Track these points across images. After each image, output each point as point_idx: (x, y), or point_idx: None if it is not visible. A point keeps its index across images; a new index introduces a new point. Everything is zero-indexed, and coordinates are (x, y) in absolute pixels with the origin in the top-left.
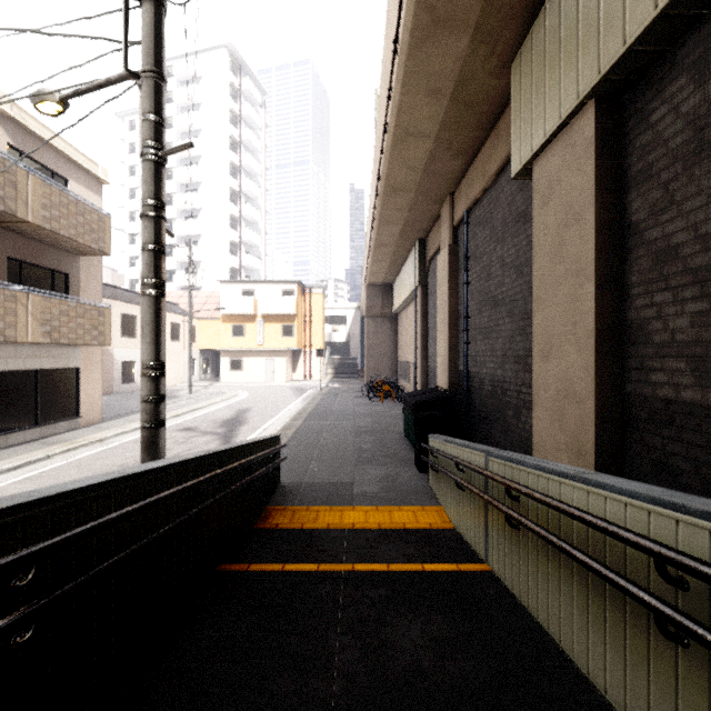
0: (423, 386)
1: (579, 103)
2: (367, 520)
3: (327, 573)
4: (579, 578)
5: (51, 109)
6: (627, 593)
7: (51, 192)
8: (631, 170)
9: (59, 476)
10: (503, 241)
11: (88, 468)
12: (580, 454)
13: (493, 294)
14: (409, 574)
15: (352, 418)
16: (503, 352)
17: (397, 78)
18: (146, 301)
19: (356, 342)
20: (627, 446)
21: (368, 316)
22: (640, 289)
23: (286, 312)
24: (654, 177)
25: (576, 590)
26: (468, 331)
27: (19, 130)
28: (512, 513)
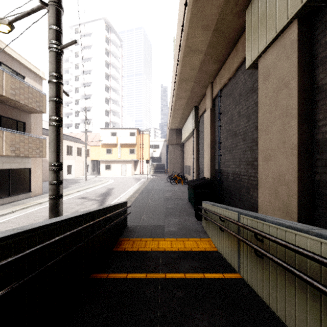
0: (197, 177)
1: (288, 22)
2: (171, 246)
3: (151, 280)
4: (312, 296)
5: (5, 29)
6: None
7: (15, 82)
8: (319, 56)
9: (16, 221)
10: (240, 103)
11: (32, 217)
12: (288, 213)
13: (234, 131)
14: (197, 280)
15: (163, 192)
16: (240, 159)
17: (186, 18)
18: (51, 129)
19: (164, 157)
20: (316, 208)
21: (170, 144)
22: (325, 122)
23: (131, 142)
24: None
25: (309, 303)
26: (220, 150)
27: None
28: (260, 250)
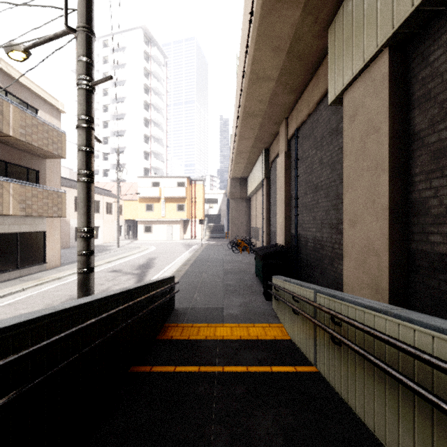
0: (267, 243)
1: (378, 50)
2: (232, 333)
3: (205, 374)
4: (390, 387)
5: (19, 56)
6: (439, 409)
7: (26, 117)
8: (415, 95)
9: (29, 302)
10: (322, 148)
11: (49, 297)
12: (378, 291)
13: (315, 183)
14: (262, 375)
15: (222, 263)
16: (322, 221)
17: (252, 39)
18: (80, 185)
19: (224, 215)
20: (411, 285)
21: (231, 198)
22: (421, 177)
23: (179, 196)
24: (432, 99)
25: (388, 395)
26: (297, 207)
27: (5, 77)
28: (336, 335)
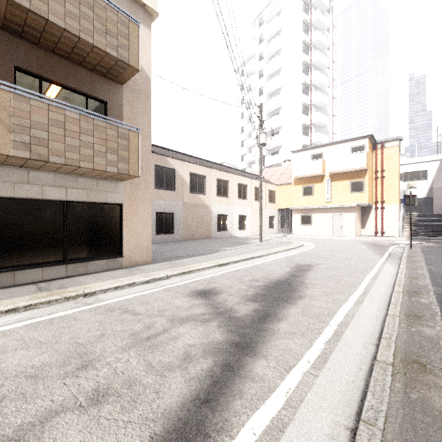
0: None
1: None
2: None
3: None
4: None
5: None
6: None
7: None
8: None
9: None
10: None
11: None
12: None
13: None
14: None
15: None
16: None
17: None
18: None
19: (441, 197)
20: None
21: None
22: None
23: (355, 167)
24: None
25: None
26: None
27: None
28: None
